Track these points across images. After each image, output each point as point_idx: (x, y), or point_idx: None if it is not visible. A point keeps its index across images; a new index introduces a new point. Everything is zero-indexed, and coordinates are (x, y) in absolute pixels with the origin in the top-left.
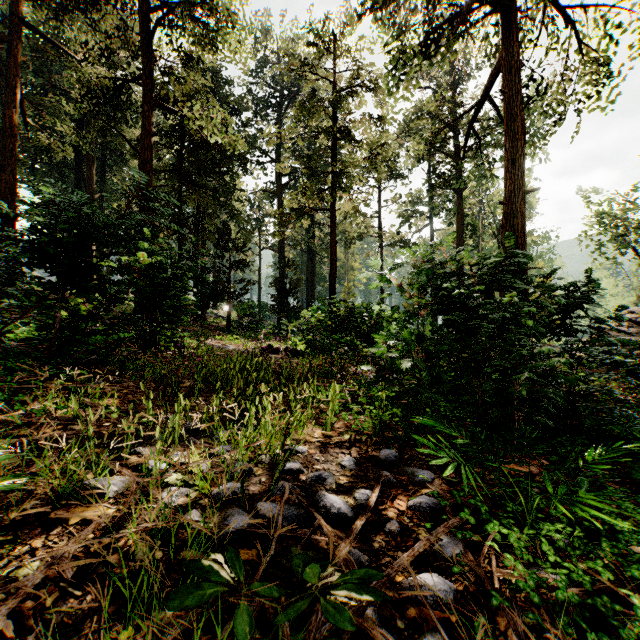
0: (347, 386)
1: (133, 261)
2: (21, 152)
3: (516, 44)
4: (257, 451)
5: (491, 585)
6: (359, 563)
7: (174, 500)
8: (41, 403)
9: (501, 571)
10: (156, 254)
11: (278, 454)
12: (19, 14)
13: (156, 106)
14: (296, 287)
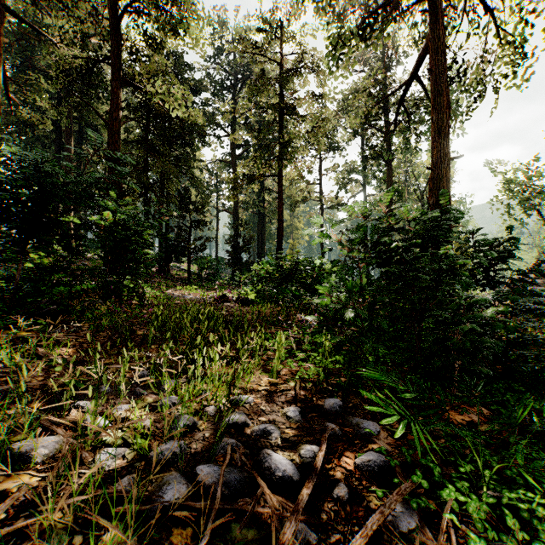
0: (292, 333)
1: (97, 218)
2: (5, 124)
3: (442, 28)
4: (202, 404)
5: None
6: (306, 542)
7: (103, 469)
8: None
9: None
10: (118, 212)
11: (223, 406)
12: (2, 1)
13: (123, 83)
14: (248, 244)
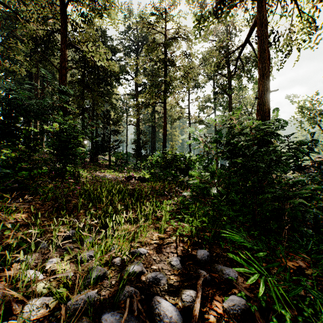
0: (173, 201)
1: (49, 128)
2: None
3: (264, 11)
4: (110, 257)
5: None
6: None
7: None
8: None
9: None
10: (61, 123)
11: (126, 258)
12: None
13: (68, 45)
14: (145, 144)
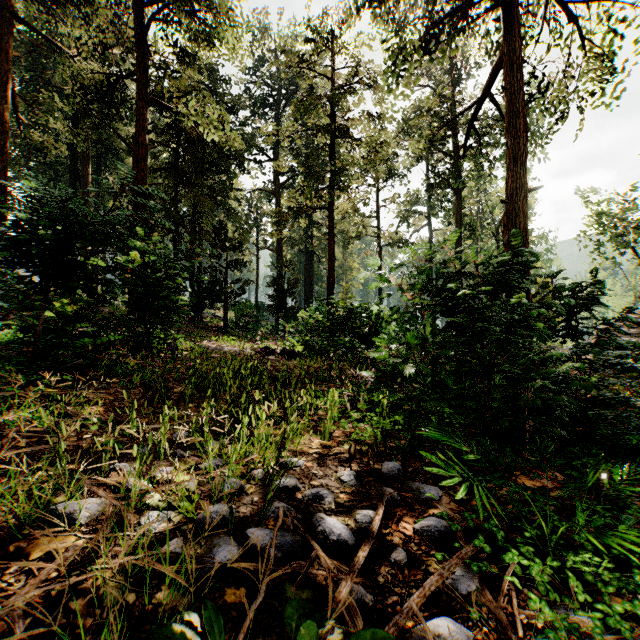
0: (346, 390)
1: (124, 260)
2: (14, 149)
3: (518, 39)
4: (249, 466)
5: (515, 633)
6: (362, 603)
7: (152, 530)
8: (16, 413)
9: (524, 612)
10: (148, 253)
11: (272, 469)
12: (11, 8)
13: (151, 102)
14: (294, 287)
